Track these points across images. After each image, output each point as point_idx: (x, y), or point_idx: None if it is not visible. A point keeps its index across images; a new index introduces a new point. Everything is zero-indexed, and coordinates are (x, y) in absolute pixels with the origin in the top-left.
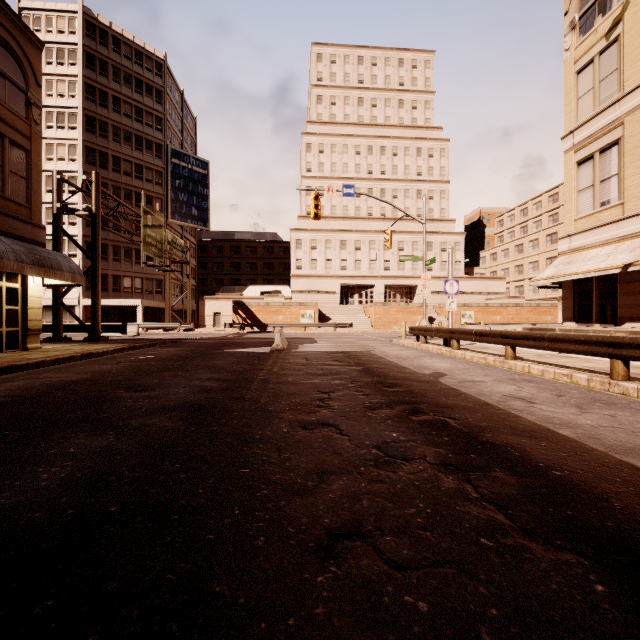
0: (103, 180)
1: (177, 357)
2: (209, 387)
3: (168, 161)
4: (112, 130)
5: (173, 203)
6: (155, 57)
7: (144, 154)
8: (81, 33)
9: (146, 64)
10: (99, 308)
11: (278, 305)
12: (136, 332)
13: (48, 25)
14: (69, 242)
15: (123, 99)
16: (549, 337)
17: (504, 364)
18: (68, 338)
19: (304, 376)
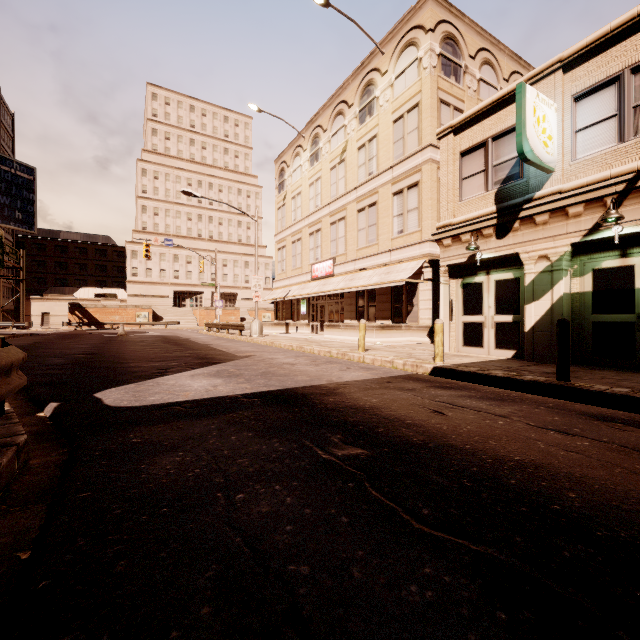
0: None
1: (62, 338)
2: (100, 341)
3: None
4: None
5: None
6: None
7: None
8: None
9: None
10: None
11: (115, 307)
12: None
13: None
14: None
15: None
16: (231, 325)
17: (225, 336)
18: None
19: (137, 339)
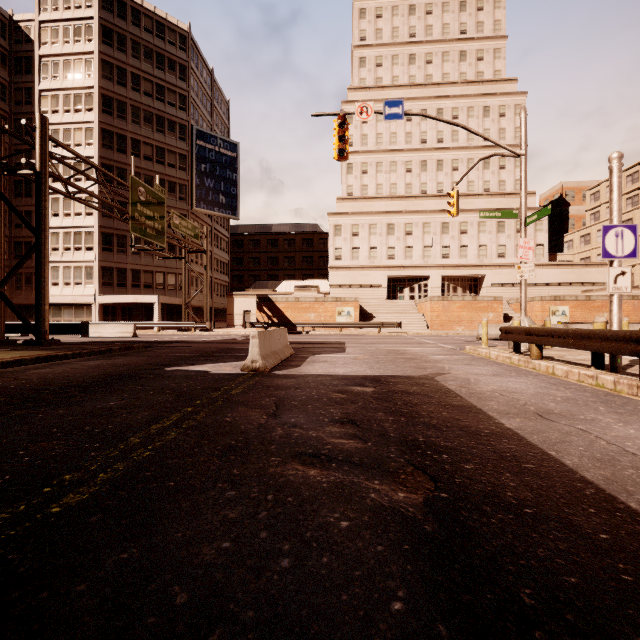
0: (121, 165)
1: (26, 388)
2: None
3: (193, 143)
4: (131, 110)
5: (198, 190)
6: (178, 29)
7: (166, 136)
8: (97, 5)
9: (168, 37)
10: (45, 300)
11: (310, 301)
12: (132, 333)
13: (66, 2)
14: (86, 234)
15: (143, 76)
16: None
17: None
18: (10, 341)
19: None
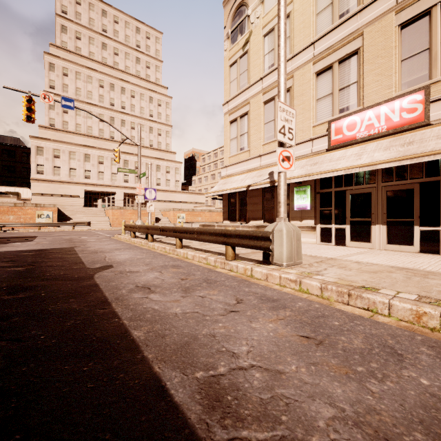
0: None
1: None
2: None
3: None
4: None
5: None
6: None
7: None
8: None
9: None
10: None
11: (8, 205)
12: None
13: None
14: None
15: None
16: (197, 231)
17: (174, 252)
18: None
19: None
